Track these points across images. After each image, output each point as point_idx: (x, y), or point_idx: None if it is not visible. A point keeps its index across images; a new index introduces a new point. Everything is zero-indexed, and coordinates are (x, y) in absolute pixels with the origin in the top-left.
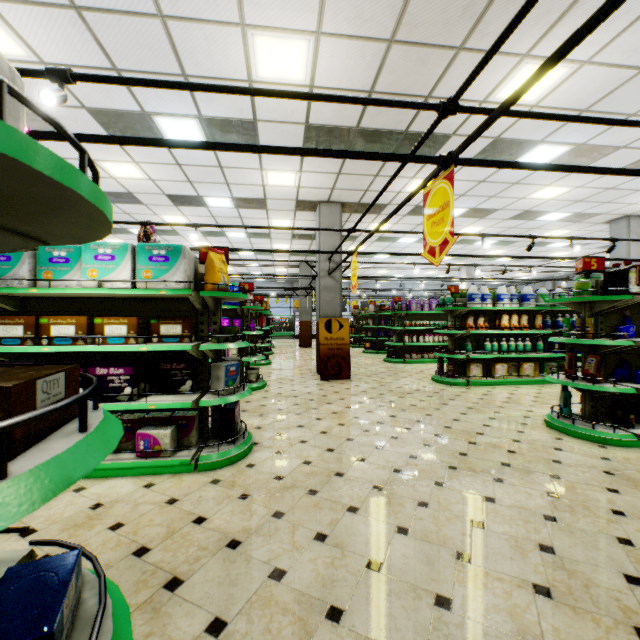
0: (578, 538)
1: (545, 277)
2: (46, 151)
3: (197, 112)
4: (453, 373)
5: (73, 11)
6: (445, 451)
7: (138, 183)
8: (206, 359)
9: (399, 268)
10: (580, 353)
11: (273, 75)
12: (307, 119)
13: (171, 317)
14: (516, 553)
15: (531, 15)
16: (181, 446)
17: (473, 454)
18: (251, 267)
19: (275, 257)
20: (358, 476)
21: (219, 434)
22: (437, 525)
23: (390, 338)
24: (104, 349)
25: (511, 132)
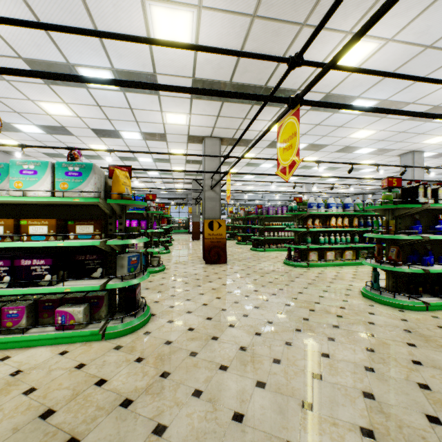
0: (390, 385)
1: (358, 192)
2: None
3: (110, 65)
4: (298, 258)
5: None
6: (293, 317)
7: (69, 119)
8: (114, 251)
9: (261, 185)
10: (383, 244)
11: (167, 38)
12: (194, 74)
13: (85, 219)
14: (346, 400)
15: (354, 1)
16: (93, 319)
17: (313, 319)
18: (157, 183)
19: (174, 176)
20: (229, 339)
21: (124, 308)
22: (287, 378)
23: (255, 234)
24: (27, 245)
25: (338, 89)
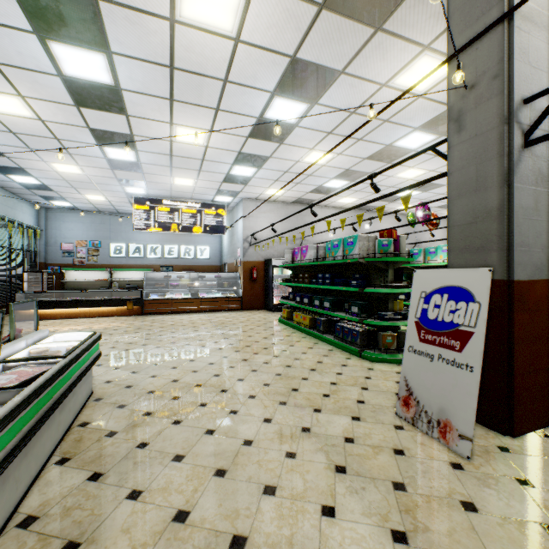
0: None
1: None
2: (401, 258)
3: None
4: None
5: (436, 157)
6: None
7: None
8: None
9: None
10: None
11: None
12: None
13: None
14: None
15: None
16: None
17: None
18: None
19: None
20: None
21: None
22: None
23: None
24: None
25: None
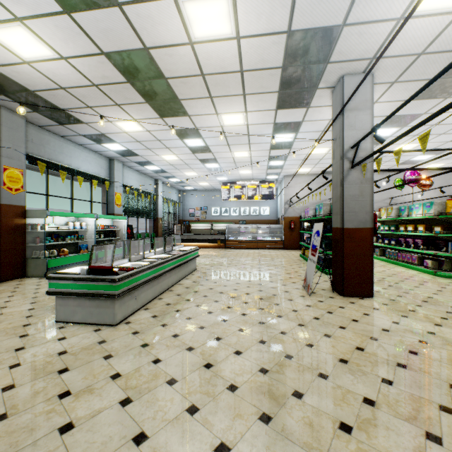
0: None
1: None
2: None
3: None
4: None
5: (416, 136)
6: None
7: None
8: None
9: None
10: None
11: None
12: None
13: (437, 225)
14: (447, 299)
15: None
16: (440, 270)
17: None
18: None
19: None
20: None
21: None
22: (450, 294)
23: None
24: (415, 234)
25: None
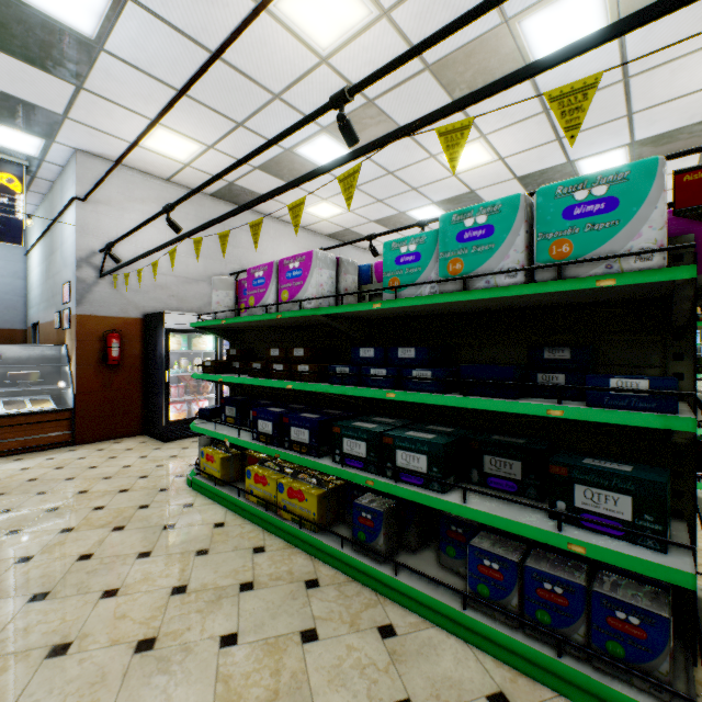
0: None
1: None
2: None
3: (629, 140)
4: None
5: (542, 114)
6: None
7: None
8: None
9: None
10: None
11: None
12: None
13: None
14: None
15: None
16: None
17: None
18: None
19: None
20: None
21: None
22: None
23: None
24: None
25: None
